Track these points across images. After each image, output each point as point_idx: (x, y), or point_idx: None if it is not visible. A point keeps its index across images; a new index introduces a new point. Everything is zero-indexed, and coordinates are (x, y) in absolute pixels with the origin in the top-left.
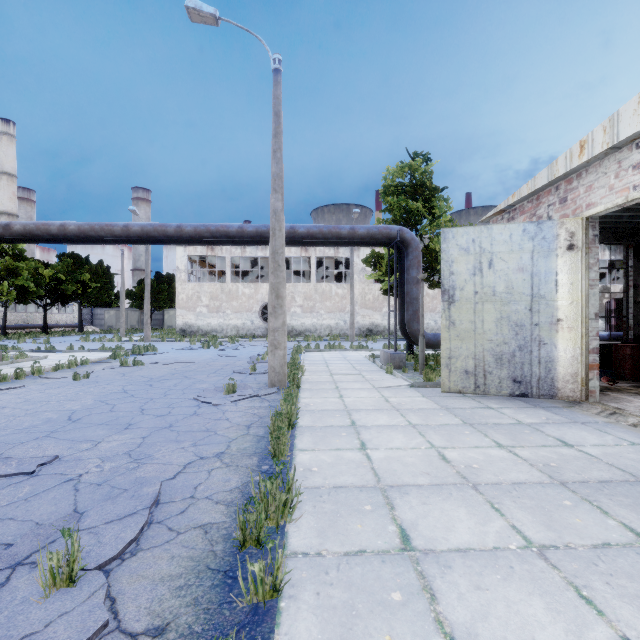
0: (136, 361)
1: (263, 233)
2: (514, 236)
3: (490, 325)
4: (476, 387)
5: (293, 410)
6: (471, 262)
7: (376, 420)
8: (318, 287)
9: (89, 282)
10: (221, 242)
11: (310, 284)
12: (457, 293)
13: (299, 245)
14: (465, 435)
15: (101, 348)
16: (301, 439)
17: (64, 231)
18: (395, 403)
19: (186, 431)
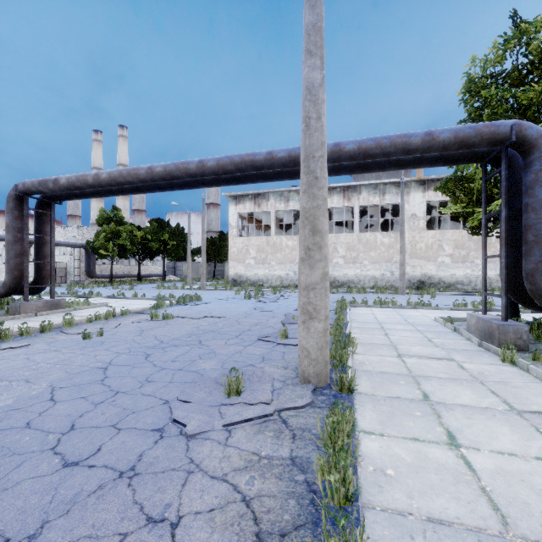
0: (166, 314)
1: (297, 157)
2: None
3: None
4: None
5: None
6: None
7: None
8: (361, 237)
9: (168, 241)
10: (250, 179)
11: (353, 234)
12: None
13: (345, 173)
14: None
15: (157, 296)
16: None
17: (98, 180)
18: None
19: None
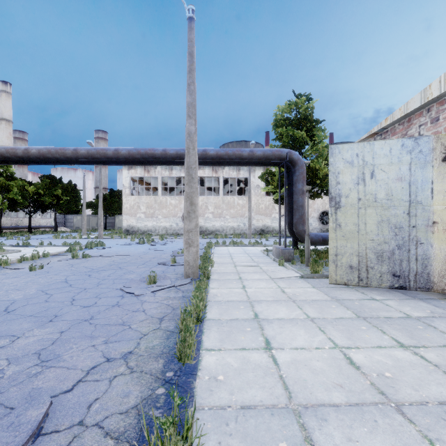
0: (84, 254)
1: (182, 155)
2: (393, 150)
3: (372, 227)
4: (359, 280)
5: (201, 305)
6: (355, 173)
7: (276, 313)
8: (225, 199)
9: (61, 196)
10: (150, 163)
11: (219, 197)
12: (343, 200)
13: (210, 165)
14: (363, 331)
15: (63, 244)
16: (208, 335)
17: (27, 154)
18: (290, 294)
19: (103, 324)
